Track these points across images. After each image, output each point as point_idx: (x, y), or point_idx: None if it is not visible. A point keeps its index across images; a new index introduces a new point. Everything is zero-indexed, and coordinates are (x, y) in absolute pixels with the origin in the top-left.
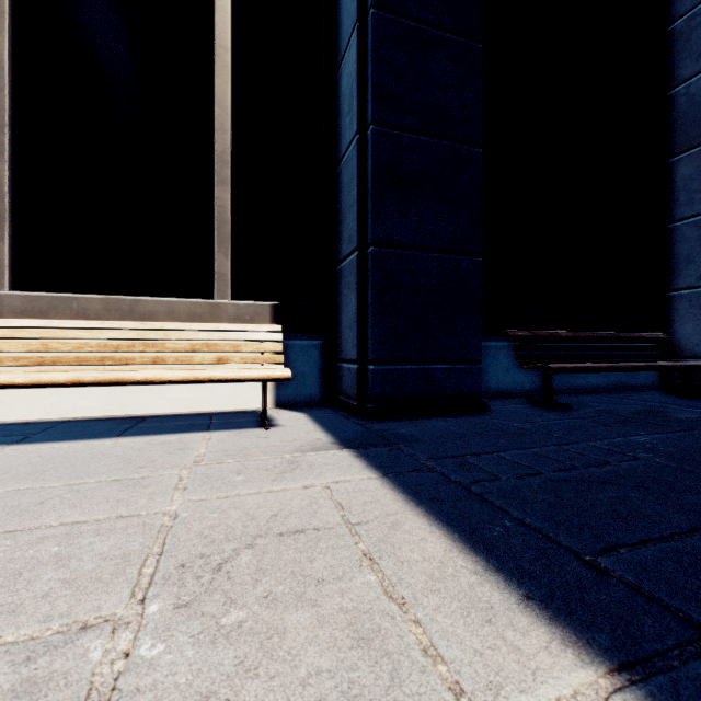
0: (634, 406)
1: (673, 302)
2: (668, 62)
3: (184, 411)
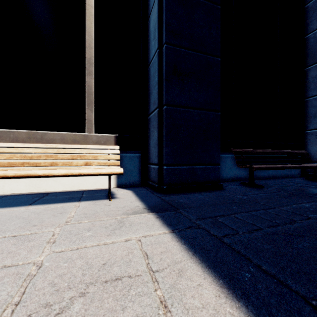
0: (293, 186)
1: (307, 136)
2: (305, 22)
3: (70, 189)
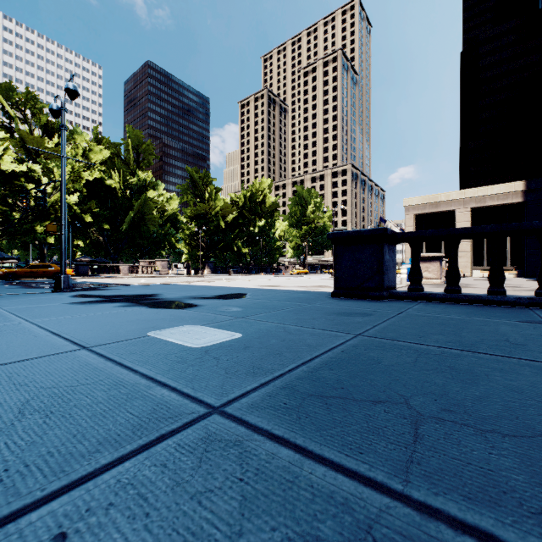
0: None
1: None
2: None
3: None
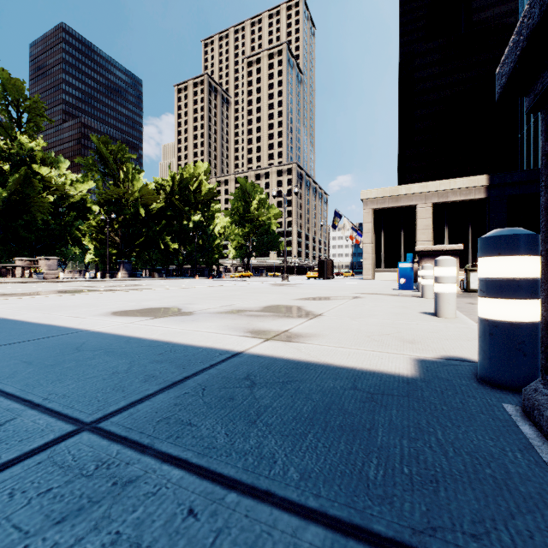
0: None
1: None
2: None
3: None
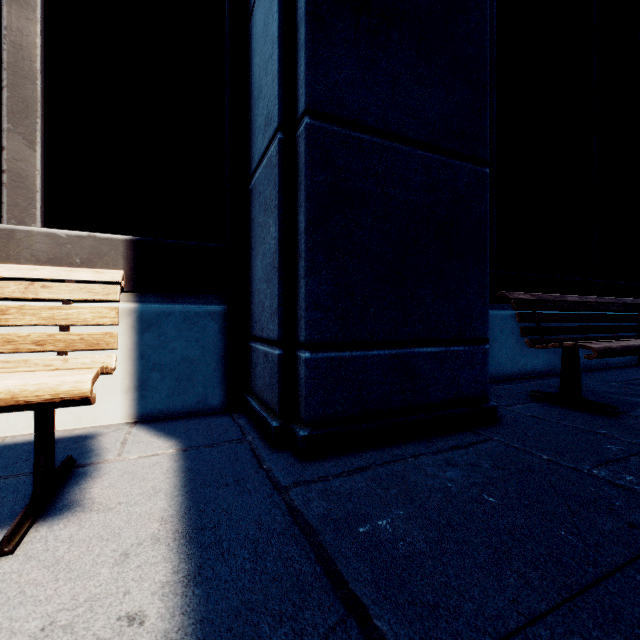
0: None
1: None
2: None
3: None
